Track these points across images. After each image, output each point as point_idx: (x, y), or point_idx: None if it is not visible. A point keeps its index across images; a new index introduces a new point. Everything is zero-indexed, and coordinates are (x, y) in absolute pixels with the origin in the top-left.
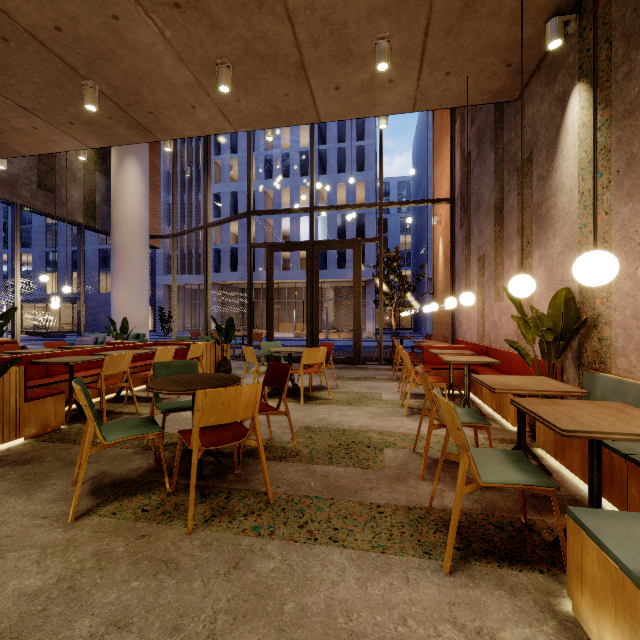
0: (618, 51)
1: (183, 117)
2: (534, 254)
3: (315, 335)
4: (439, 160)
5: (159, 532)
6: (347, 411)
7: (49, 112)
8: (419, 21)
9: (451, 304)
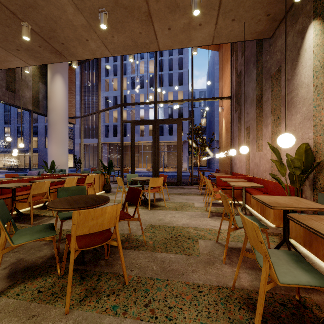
0: None
1: (82, 46)
2: (282, 124)
3: (157, 170)
4: (223, 77)
5: (45, 312)
6: (175, 214)
7: (4, 42)
8: None
9: (233, 153)
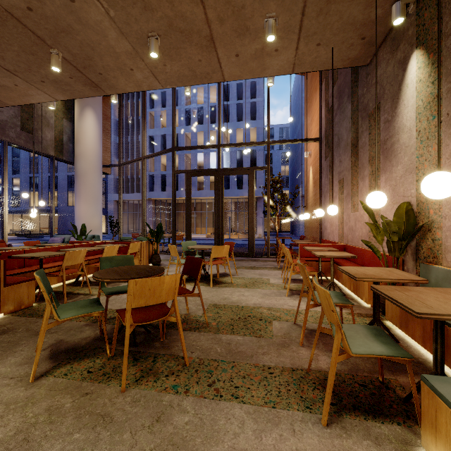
0: (448, 24)
1: (124, 77)
2: (381, 177)
3: (221, 236)
4: (310, 111)
5: (99, 390)
6: (244, 292)
7: (26, 73)
8: (298, 4)
9: (320, 214)
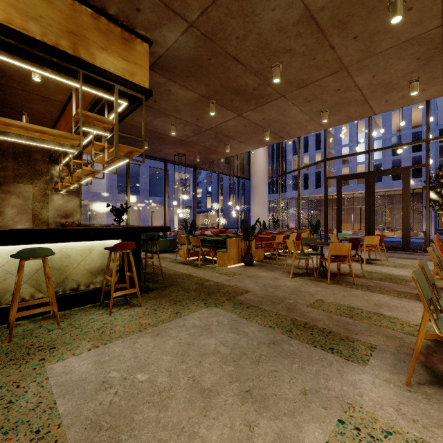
0: None
1: (300, 130)
2: None
3: (371, 231)
4: None
5: (318, 283)
6: (392, 269)
7: (248, 141)
8: (437, 67)
9: None
